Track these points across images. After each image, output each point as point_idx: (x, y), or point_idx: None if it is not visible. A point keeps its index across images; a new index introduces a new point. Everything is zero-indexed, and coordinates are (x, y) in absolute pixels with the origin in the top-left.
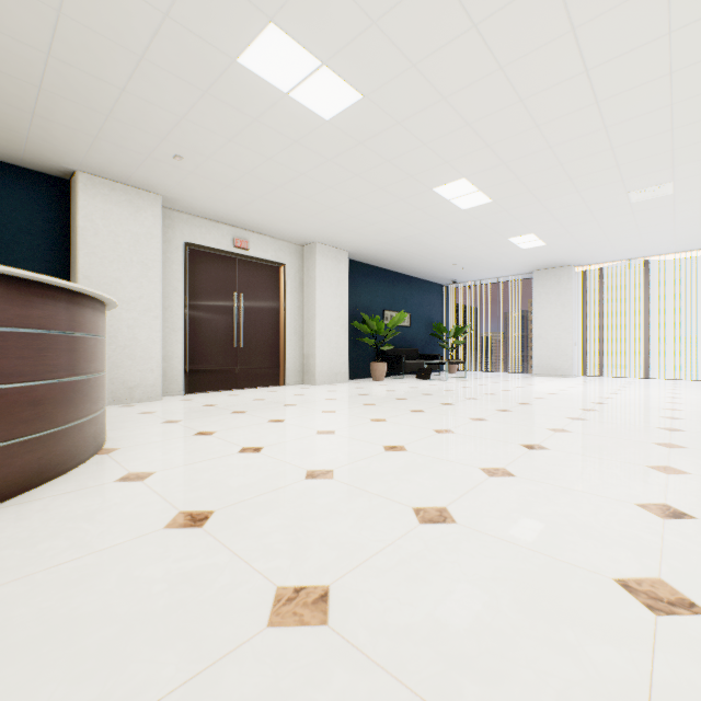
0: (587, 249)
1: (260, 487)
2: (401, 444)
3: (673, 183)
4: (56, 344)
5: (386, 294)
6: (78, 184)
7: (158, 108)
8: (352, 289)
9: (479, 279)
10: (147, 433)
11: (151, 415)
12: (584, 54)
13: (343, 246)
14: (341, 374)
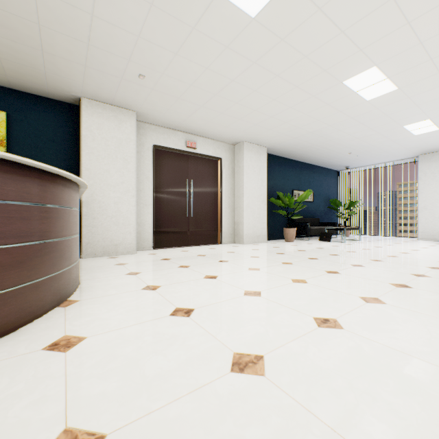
0: None
1: (175, 383)
2: (332, 316)
3: None
4: (1, 212)
5: (294, 178)
6: (82, 106)
7: (120, 30)
8: (269, 175)
9: (368, 165)
10: (109, 284)
11: (122, 266)
12: None
13: (263, 143)
14: (261, 236)
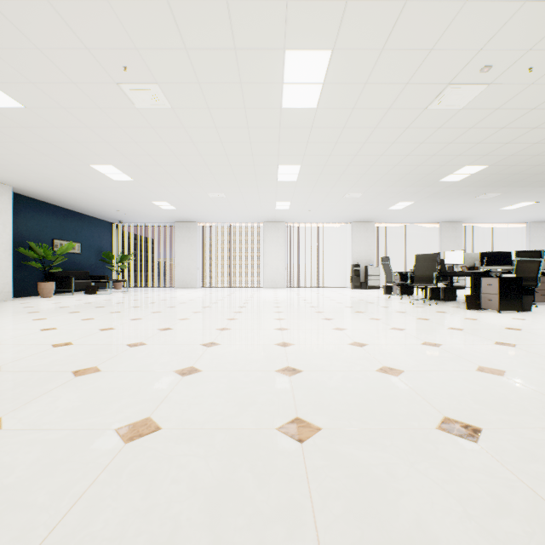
0: (201, 215)
1: None
2: (55, 327)
3: (224, 193)
4: None
5: (56, 225)
6: None
7: None
8: (17, 219)
9: (140, 222)
10: None
11: None
12: (161, 137)
13: (7, 182)
14: (4, 293)
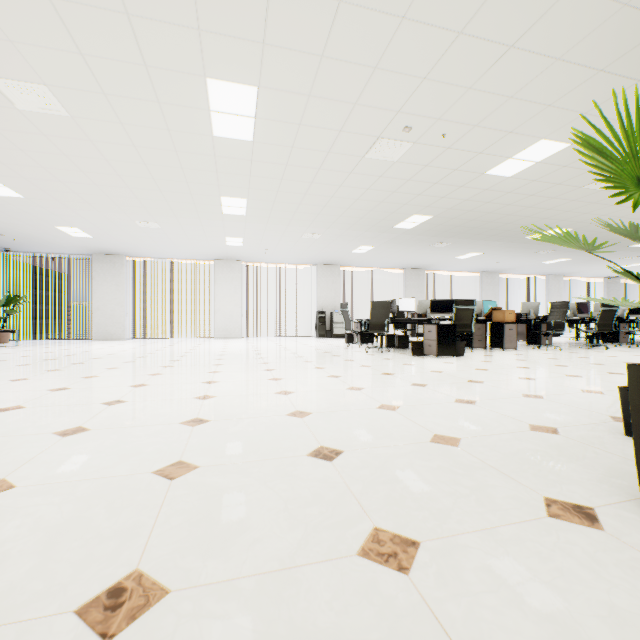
0: (129, 246)
1: None
2: None
3: (158, 223)
4: None
5: None
6: None
7: None
8: None
9: (40, 252)
10: None
11: None
12: (59, 147)
13: None
14: None
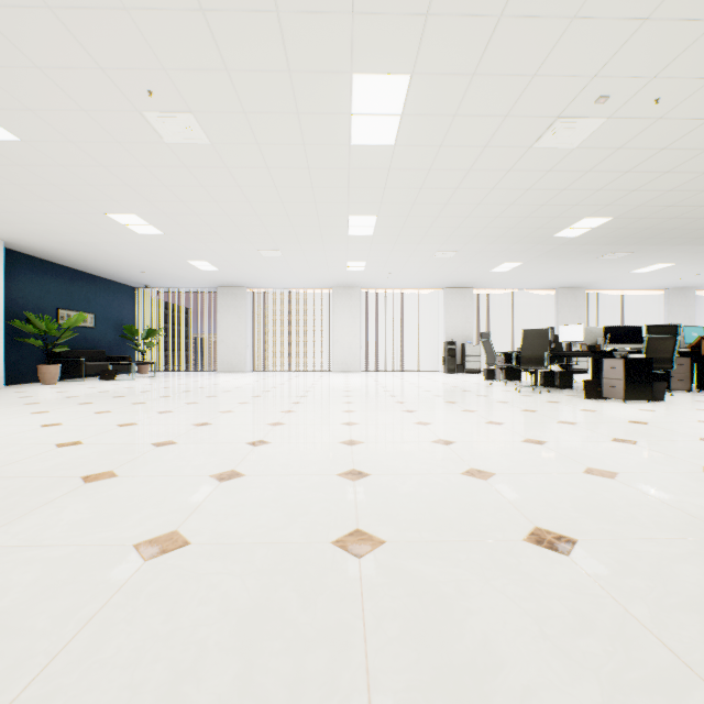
0: (251, 278)
1: None
2: (60, 422)
3: (281, 251)
4: None
5: (62, 291)
6: None
7: None
8: (11, 283)
9: (173, 287)
10: None
11: None
12: (198, 179)
13: None
14: None
